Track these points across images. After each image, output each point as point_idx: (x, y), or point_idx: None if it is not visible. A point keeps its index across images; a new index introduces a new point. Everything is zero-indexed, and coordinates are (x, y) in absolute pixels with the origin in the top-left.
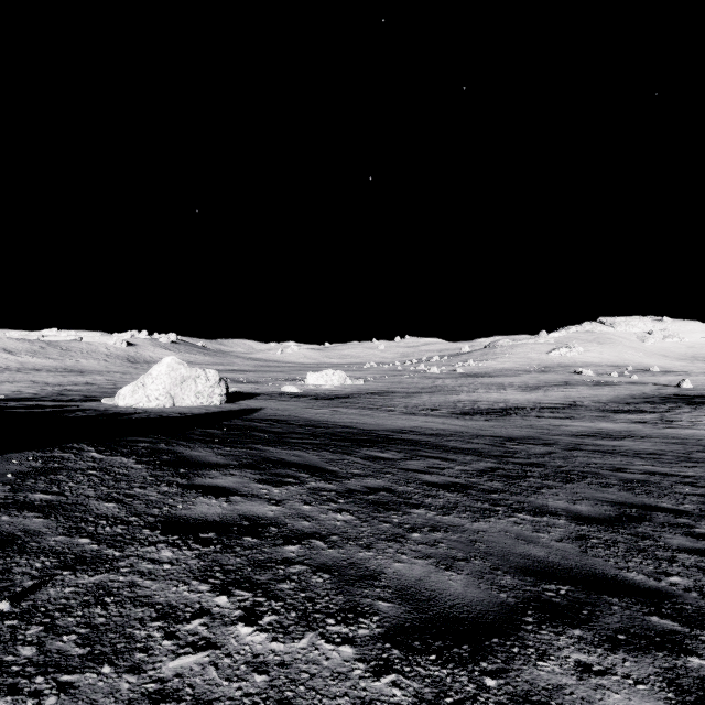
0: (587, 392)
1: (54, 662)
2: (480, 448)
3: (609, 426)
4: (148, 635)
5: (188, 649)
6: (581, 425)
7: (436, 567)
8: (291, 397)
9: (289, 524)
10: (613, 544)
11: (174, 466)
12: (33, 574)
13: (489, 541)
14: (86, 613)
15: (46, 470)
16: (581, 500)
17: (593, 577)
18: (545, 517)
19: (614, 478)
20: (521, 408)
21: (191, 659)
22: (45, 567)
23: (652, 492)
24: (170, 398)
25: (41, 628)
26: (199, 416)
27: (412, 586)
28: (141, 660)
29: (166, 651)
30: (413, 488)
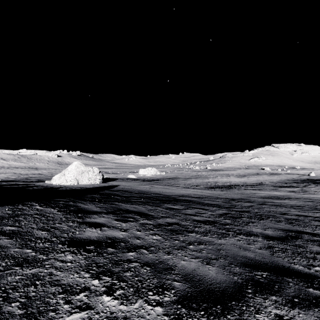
0: (267, 178)
1: (5, 319)
2: (219, 204)
3: (278, 193)
4: (56, 302)
5: (77, 310)
6: (265, 193)
7: (202, 263)
8: (132, 180)
9: (130, 241)
10: (285, 250)
11: (76, 213)
12: (0, 269)
13: (226, 249)
14: (25, 290)
15: (14, 215)
16: (268, 228)
17: (278, 268)
18: (252, 237)
19: (282, 218)
20: (237, 185)
21: (78, 315)
22: (7, 265)
23: (301, 225)
24: (76, 180)
25: (1, 299)
26: (90, 189)
27: (190, 273)
28: (52, 316)
29: (65, 311)
30: (189, 223)
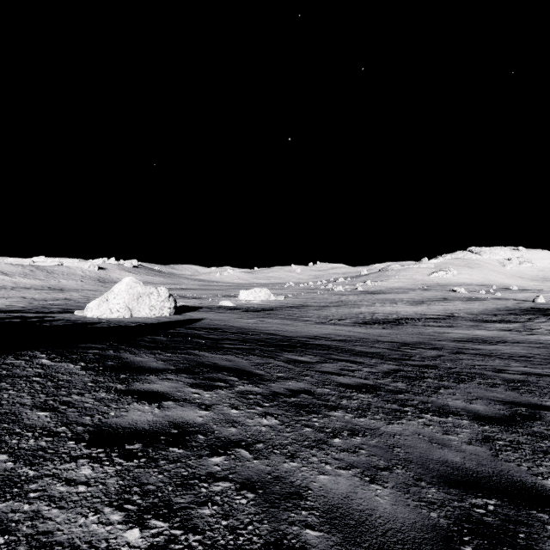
0: (462, 306)
1: None
2: (382, 352)
3: (483, 333)
4: None
5: None
6: (460, 332)
7: (361, 480)
8: (227, 309)
9: (216, 431)
10: (518, 446)
11: (116, 372)
12: None
13: (406, 445)
14: None
15: None
16: (475, 400)
17: (514, 487)
18: (450, 417)
19: (498, 378)
20: (410, 318)
21: None
22: None
23: (534, 392)
24: (128, 310)
25: None
26: (151, 325)
27: (339, 506)
28: None
29: None
30: (330, 390)
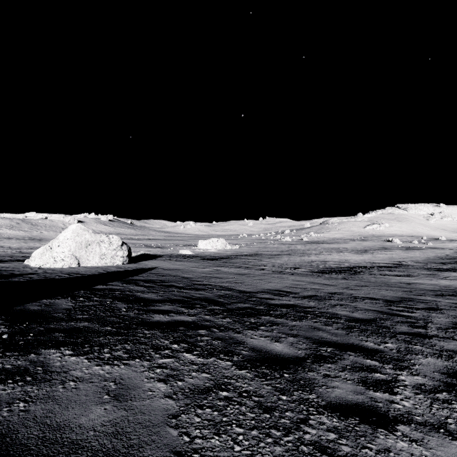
0: (404, 254)
1: None
2: (378, 319)
3: (451, 284)
4: None
5: None
6: (427, 283)
7: None
8: (185, 258)
9: None
10: None
11: None
12: None
13: None
14: None
15: None
16: None
17: None
18: None
19: None
20: (363, 266)
21: None
22: None
23: None
24: (75, 259)
25: None
26: (85, 278)
27: None
28: None
29: None
30: None
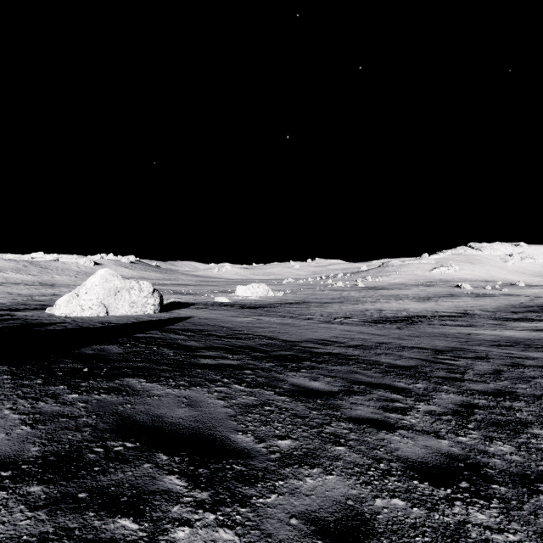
0: (472, 302)
1: None
2: (419, 366)
3: (515, 334)
4: None
5: None
6: (488, 333)
7: None
8: (221, 306)
9: None
10: None
11: None
12: None
13: None
14: None
15: None
16: None
17: None
18: None
19: None
20: (423, 316)
21: None
22: None
23: None
24: (103, 307)
25: None
26: (120, 327)
27: None
28: None
29: None
30: (403, 501)
